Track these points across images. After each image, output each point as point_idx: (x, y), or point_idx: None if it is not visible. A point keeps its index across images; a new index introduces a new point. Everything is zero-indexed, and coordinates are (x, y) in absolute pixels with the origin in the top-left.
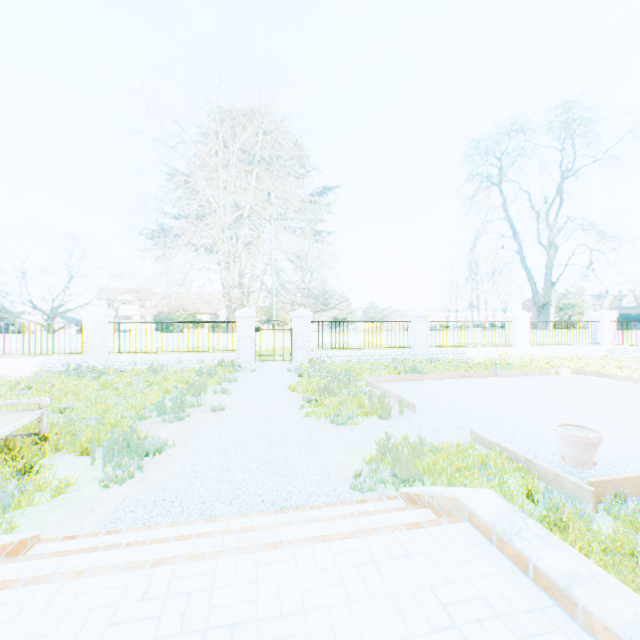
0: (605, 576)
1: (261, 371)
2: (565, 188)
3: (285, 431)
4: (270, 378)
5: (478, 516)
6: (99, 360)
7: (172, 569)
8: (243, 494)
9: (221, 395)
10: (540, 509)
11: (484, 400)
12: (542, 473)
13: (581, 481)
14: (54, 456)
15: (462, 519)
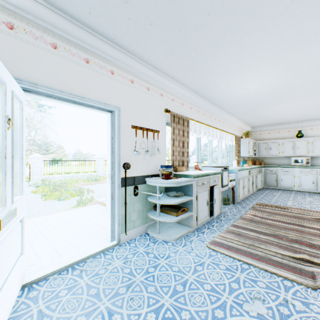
0: None
1: None
2: None
3: (36, 205)
4: None
5: (100, 201)
6: None
7: None
8: None
9: None
10: None
11: None
12: None
13: None
14: None
15: (97, 204)
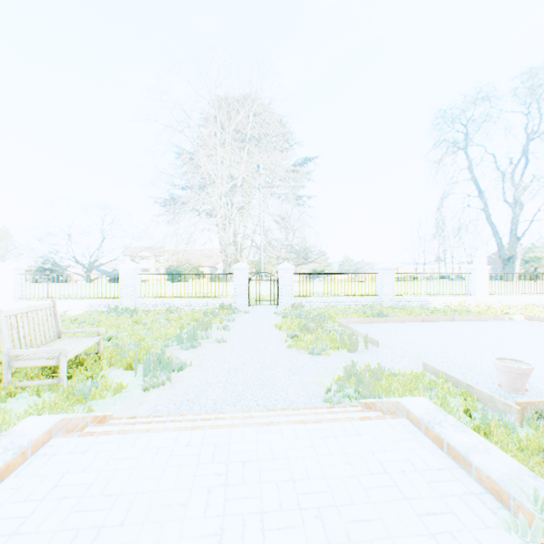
0: (495, 450)
1: (253, 313)
2: (528, 150)
3: (273, 358)
4: (260, 319)
5: (412, 413)
6: (130, 303)
7: (203, 432)
8: (243, 399)
9: (223, 331)
10: (474, 422)
11: (439, 339)
12: (479, 396)
13: (513, 404)
14: (109, 369)
15: (402, 416)
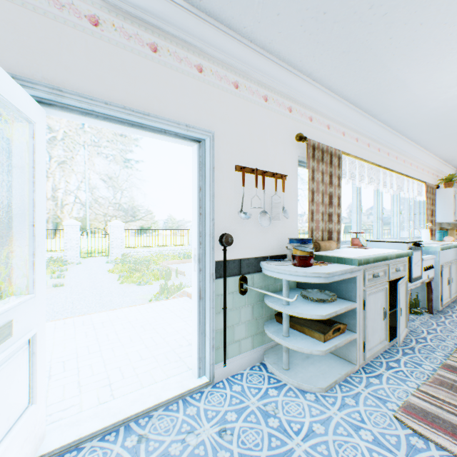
0: None
1: (86, 263)
2: None
3: (109, 290)
4: (94, 267)
5: (189, 293)
6: None
7: (73, 318)
8: None
9: (57, 279)
10: None
11: None
12: None
13: None
14: None
15: (185, 296)
